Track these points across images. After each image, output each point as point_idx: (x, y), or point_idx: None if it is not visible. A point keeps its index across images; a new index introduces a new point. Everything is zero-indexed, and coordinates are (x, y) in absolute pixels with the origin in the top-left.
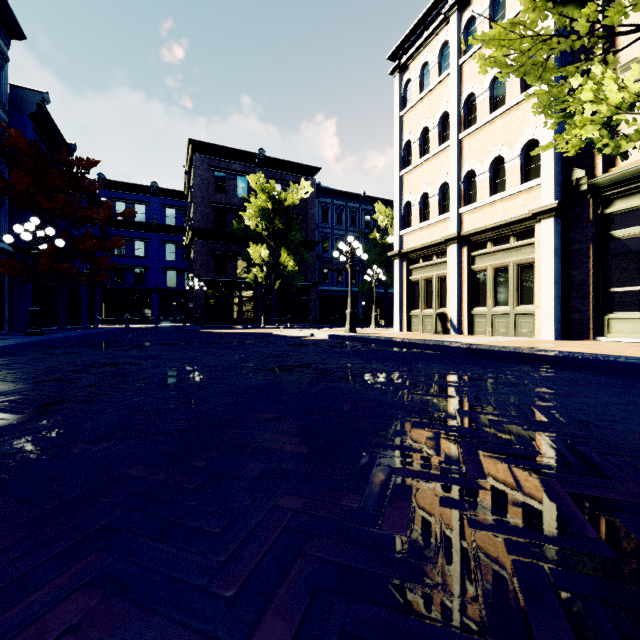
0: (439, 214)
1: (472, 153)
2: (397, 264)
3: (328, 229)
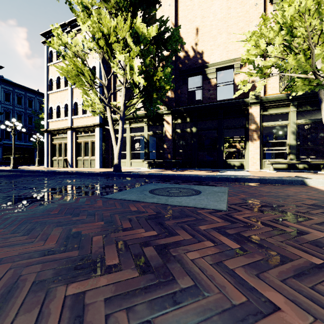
0: (65, 116)
1: (77, 95)
2: (46, 135)
3: (10, 106)
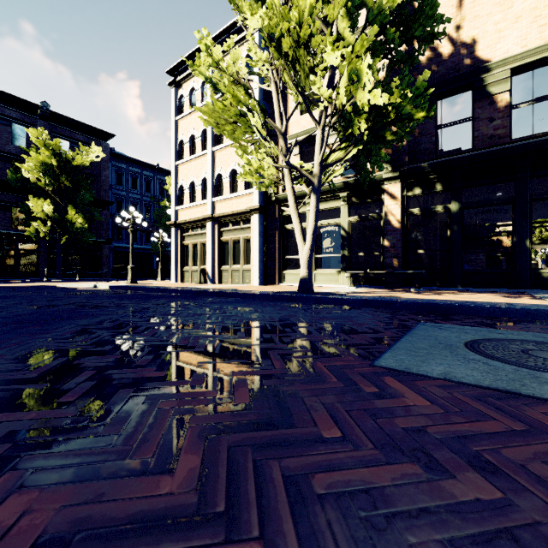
0: (202, 199)
1: (220, 162)
2: (174, 231)
3: (123, 191)
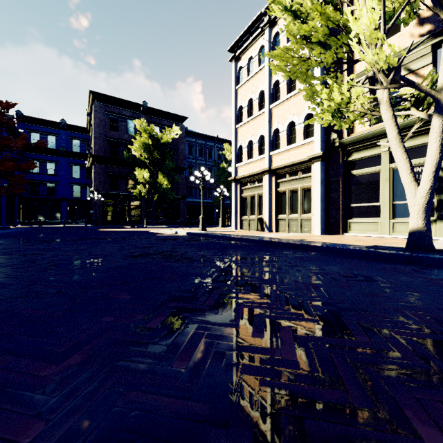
0: (259, 155)
1: (277, 118)
2: (234, 186)
3: (193, 159)
